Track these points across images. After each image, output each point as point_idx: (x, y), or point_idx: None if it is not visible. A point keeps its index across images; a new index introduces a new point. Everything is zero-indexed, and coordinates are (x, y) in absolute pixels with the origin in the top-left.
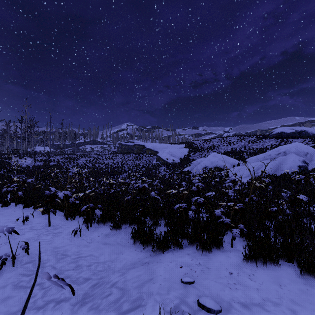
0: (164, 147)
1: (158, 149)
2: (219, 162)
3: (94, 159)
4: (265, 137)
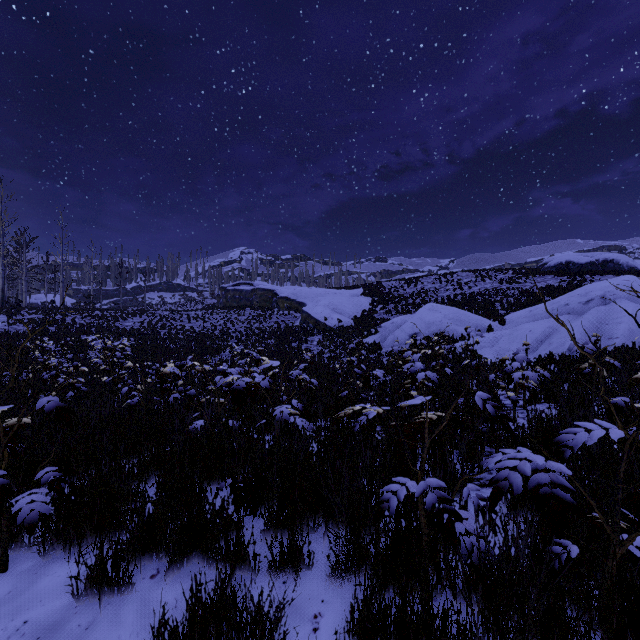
0: (318, 295)
1: (305, 298)
2: (445, 324)
3: (162, 319)
4: (534, 272)
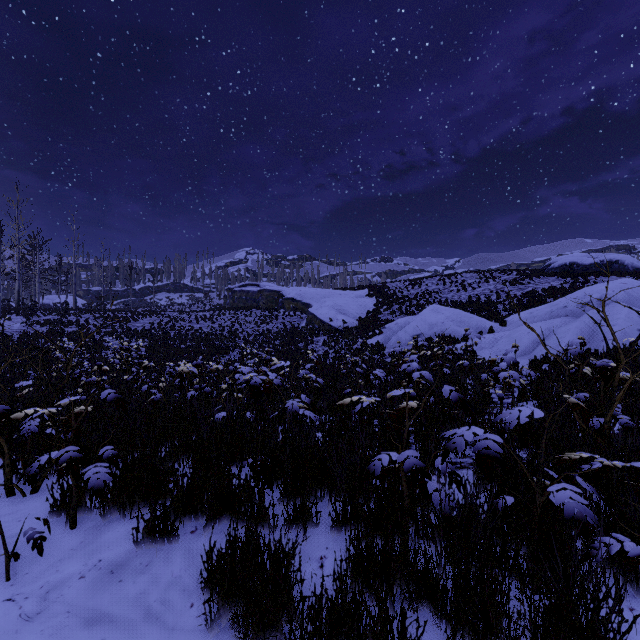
0: (323, 296)
1: (310, 299)
2: (447, 325)
3: (171, 320)
4: (538, 273)
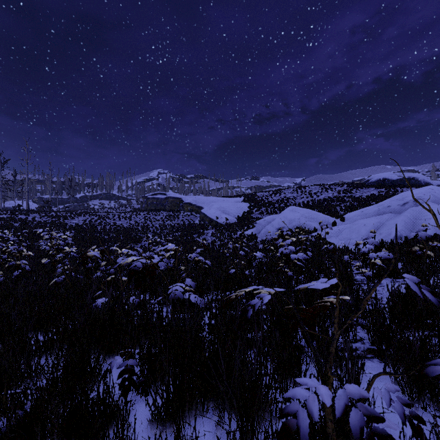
0: (211, 201)
1: (202, 203)
2: (302, 220)
3: (99, 218)
4: (361, 185)
